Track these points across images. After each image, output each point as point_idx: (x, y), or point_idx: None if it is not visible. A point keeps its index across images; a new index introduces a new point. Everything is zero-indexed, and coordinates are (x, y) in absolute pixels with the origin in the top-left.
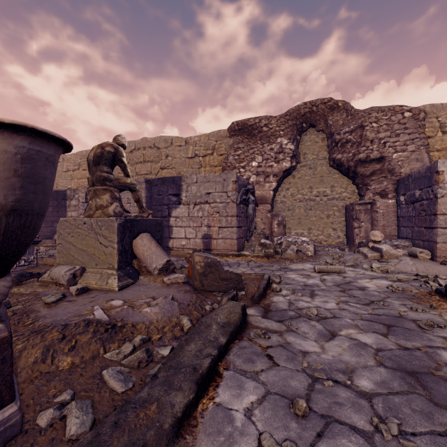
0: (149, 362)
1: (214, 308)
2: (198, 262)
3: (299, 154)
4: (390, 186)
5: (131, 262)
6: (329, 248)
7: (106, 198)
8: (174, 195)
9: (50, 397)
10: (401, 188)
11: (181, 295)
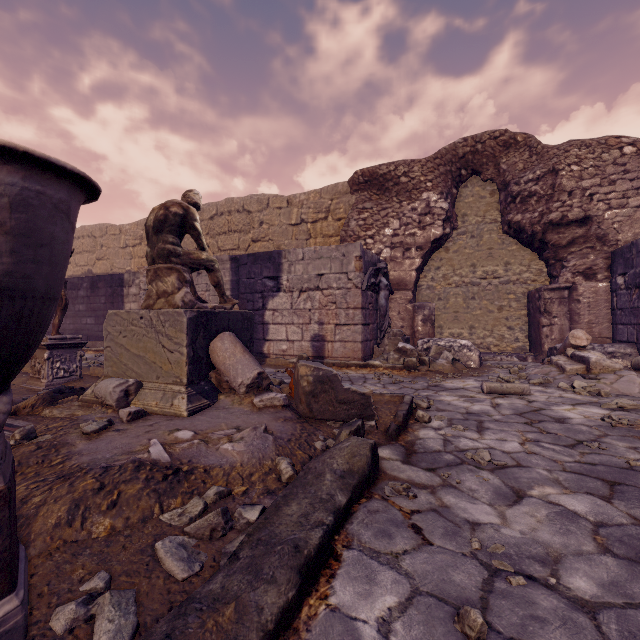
0: (228, 531)
1: (329, 446)
2: (304, 376)
3: (456, 215)
4: (601, 261)
5: (207, 375)
6: (502, 356)
7: (171, 280)
8: (270, 279)
9: (75, 582)
10: (618, 265)
11: (278, 424)
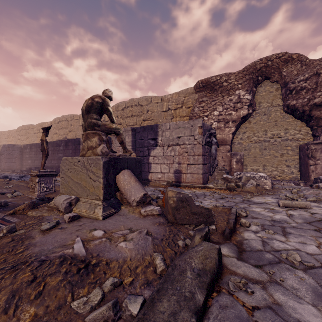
0: (116, 320)
1: (187, 244)
2: (171, 197)
3: (255, 102)
4: None
5: (115, 194)
6: (284, 182)
7: (95, 140)
8: (152, 139)
9: None
10: None
11: (155, 227)
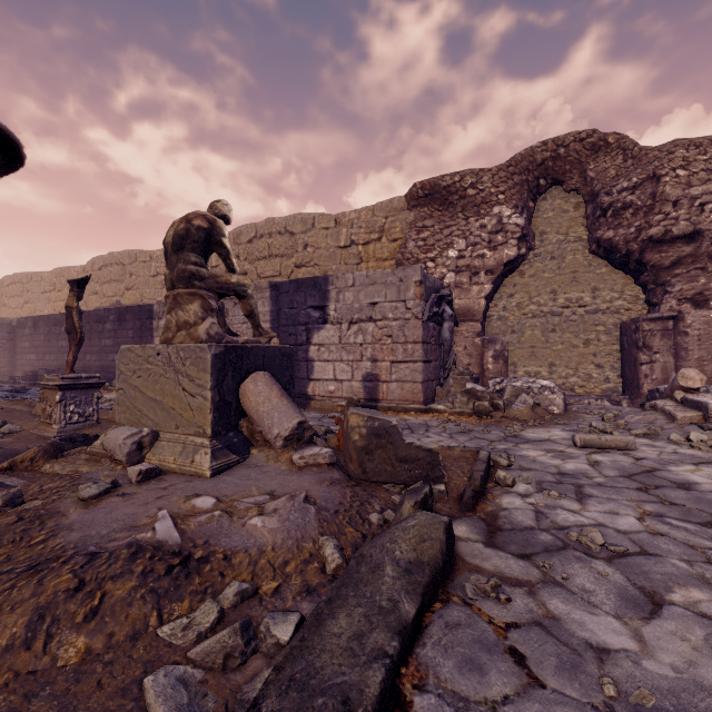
0: (249, 655)
1: (387, 519)
2: (356, 428)
3: (533, 233)
4: None
5: (237, 424)
6: (590, 399)
7: (194, 309)
8: (316, 309)
9: None
10: None
11: (323, 489)
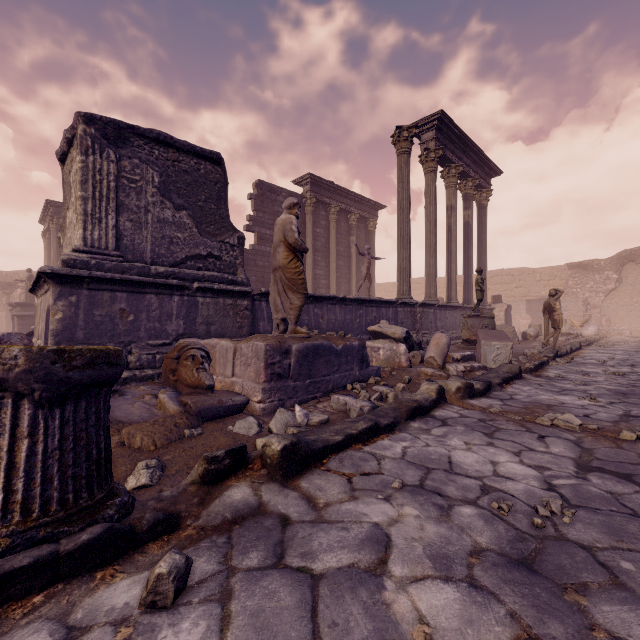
0: None
1: None
2: None
3: (622, 278)
4: None
5: None
6: None
7: None
8: None
9: None
10: None
11: None
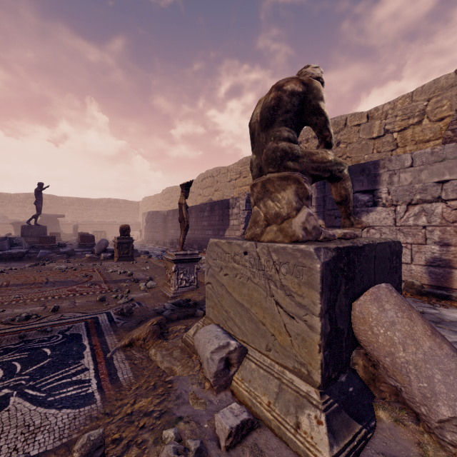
0: None
1: None
2: None
3: None
4: None
5: (347, 359)
6: None
7: (287, 197)
8: (363, 193)
9: None
10: None
11: None
